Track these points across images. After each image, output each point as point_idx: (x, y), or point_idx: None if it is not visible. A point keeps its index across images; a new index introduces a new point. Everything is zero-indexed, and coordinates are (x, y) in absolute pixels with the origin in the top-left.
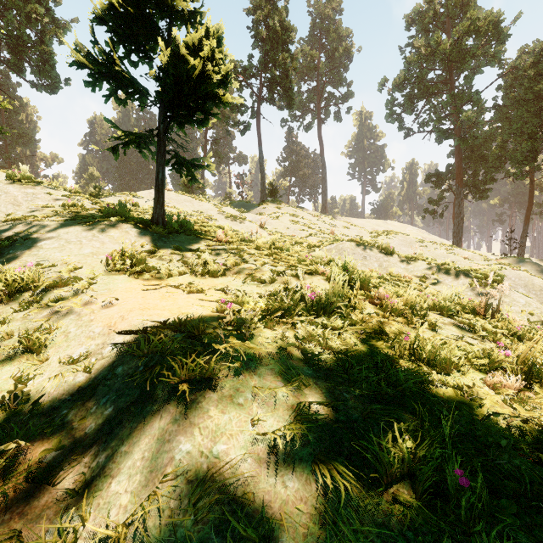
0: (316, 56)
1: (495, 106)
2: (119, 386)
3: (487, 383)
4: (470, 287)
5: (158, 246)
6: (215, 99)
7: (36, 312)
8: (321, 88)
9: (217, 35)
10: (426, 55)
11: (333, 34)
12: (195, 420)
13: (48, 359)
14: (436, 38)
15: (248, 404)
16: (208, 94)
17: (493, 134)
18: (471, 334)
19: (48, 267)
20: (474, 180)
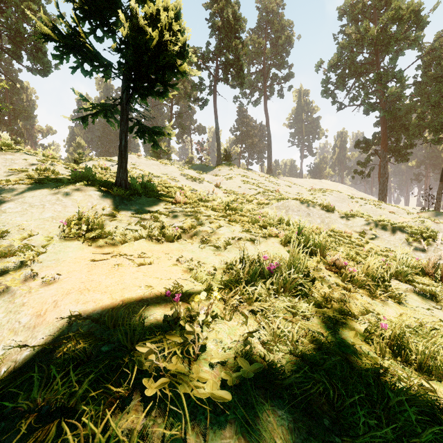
0: (263, 43)
1: (415, 83)
2: (11, 437)
3: None
4: (407, 242)
5: (118, 209)
6: (173, 70)
7: None
8: (267, 70)
9: (176, 10)
10: (356, 41)
11: (277, 25)
12: None
13: None
14: (365, 26)
15: None
16: (166, 65)
17: (413, 106)
18: (433, 303)
19: (3, 233)
20: (396, 145)
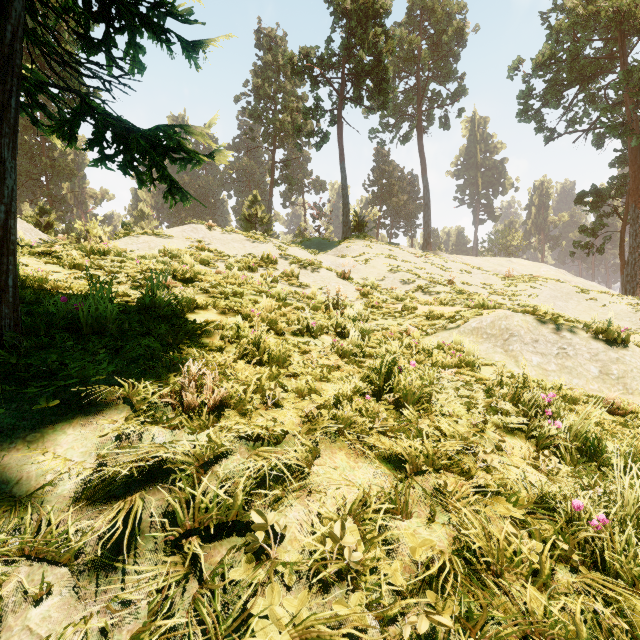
0: (417, 42)
1: None
2: None
3: None
4: None
5: None
6: None
7: None
8: (423, 86)
9: None
10: (581, 20)
11: (440, 12)
12: None
13: None
14: None
15: None
16: None
17: None
18: None
19: None
20: None
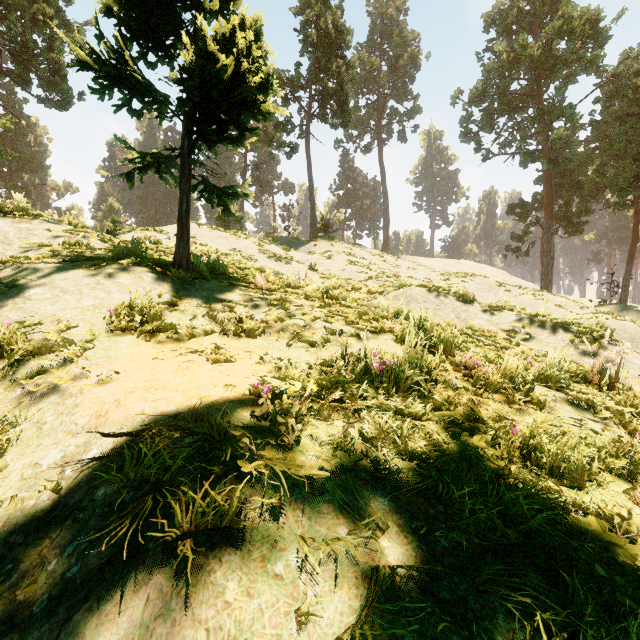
0: (377, 64)
1: (592, 122)
2: (94, 524)
3: (637, 501)
4: (571, 344)
5: (180, 296)
6: (252, 109)
7: (7, 390)
8: (383, 103)
9: (256, 28)
10: (508, 62)
11: (397, 38)
12: (201, 611)
13: (8, 466)
14: (521, 41)
15: (291, 575)
16: (244, 103)
17: (589, 156)
18: (590, 414)
19: (33, 326)
20: (566, 211)
